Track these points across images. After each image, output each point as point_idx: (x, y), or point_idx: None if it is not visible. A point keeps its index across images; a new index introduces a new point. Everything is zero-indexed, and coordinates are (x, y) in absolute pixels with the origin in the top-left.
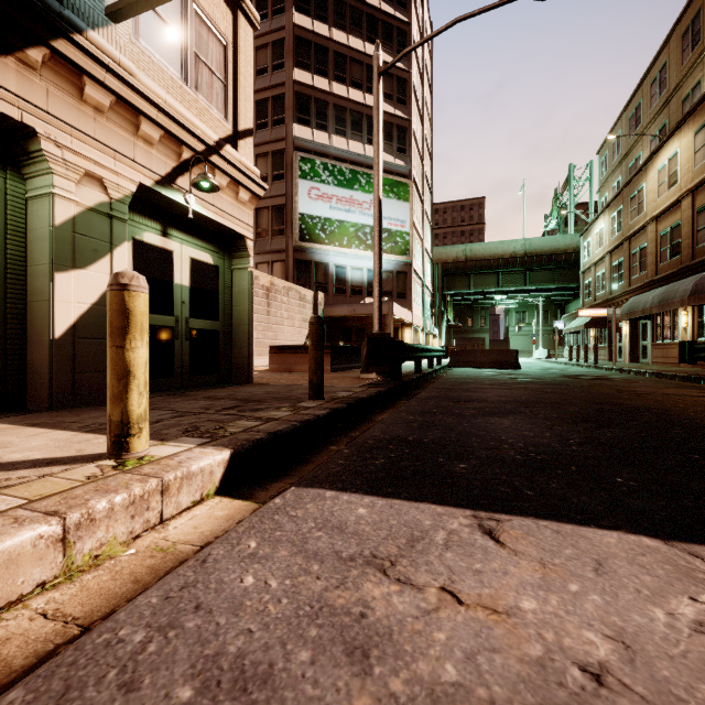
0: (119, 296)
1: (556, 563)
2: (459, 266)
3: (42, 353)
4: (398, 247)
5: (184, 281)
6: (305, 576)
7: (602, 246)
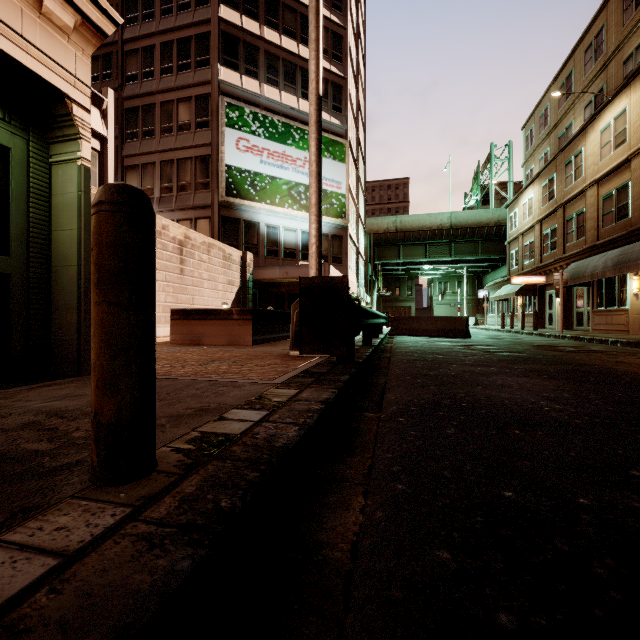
0: None
1: None
2: (390, 236)
3: None
4: (333, 209)
5: None
6: None
7: (531, 215)
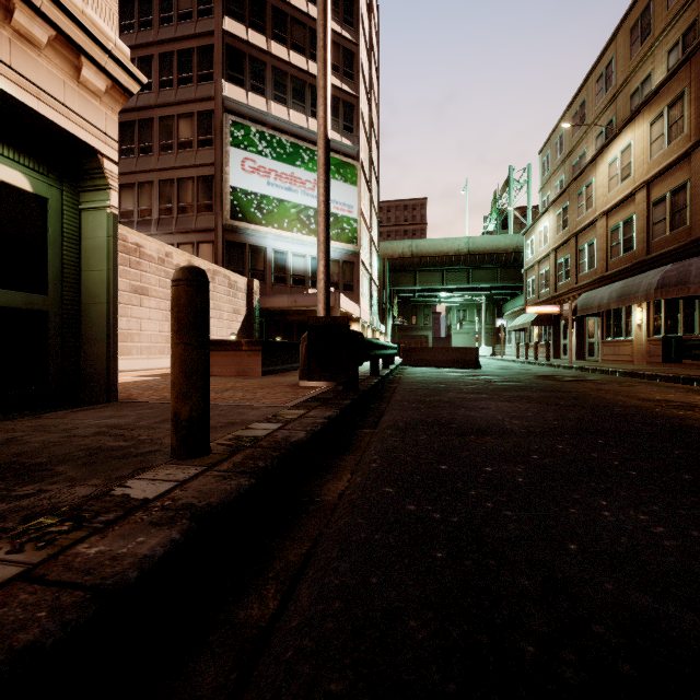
0: None
1: None
2: (405, 261)
3: None
4: (344, 234)
5: None
6: None
7: (546, 243)
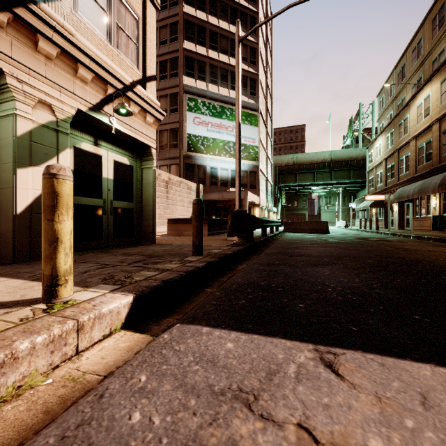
0: (50, 183)
1: (389, 396)
2: (289, 168)
3: (8, 223)
4: (250, 155)
5: (109, 176)
6: (184, 412)
7: (380, 155)
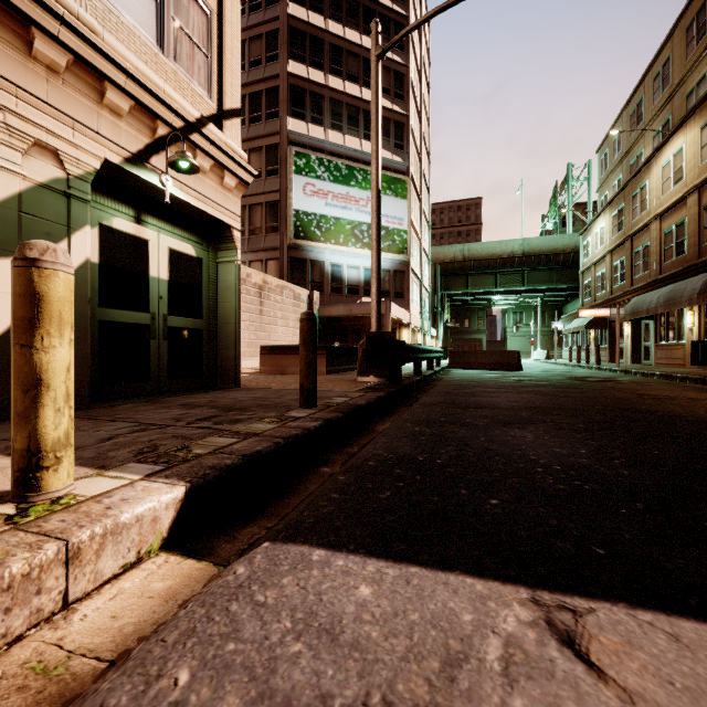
0: (25, 275)
1: None
2: (457, 265)
3: None
4: (395, 245)
5: (162, 274)
6: None
7: (602, 245)
